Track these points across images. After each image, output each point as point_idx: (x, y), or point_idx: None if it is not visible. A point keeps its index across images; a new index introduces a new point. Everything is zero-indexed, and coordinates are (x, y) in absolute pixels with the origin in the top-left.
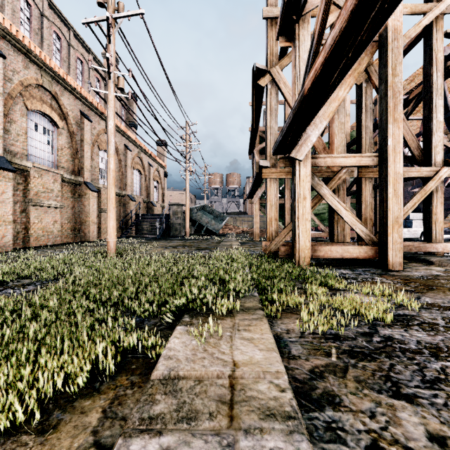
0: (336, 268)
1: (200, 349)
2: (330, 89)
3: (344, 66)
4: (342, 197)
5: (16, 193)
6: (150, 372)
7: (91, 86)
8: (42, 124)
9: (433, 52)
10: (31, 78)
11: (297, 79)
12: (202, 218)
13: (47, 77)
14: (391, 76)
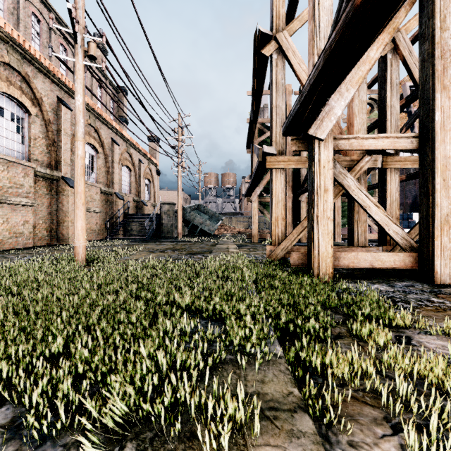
0: (366, 281)
1: None
2: None
3: None
4: None
5: None
6: None
7: (53, 52)
8: (10, 109)
9: None
10: None
11: (315, 34)
12: (196, 218)
13: (15, 55)
14: (440, 31)
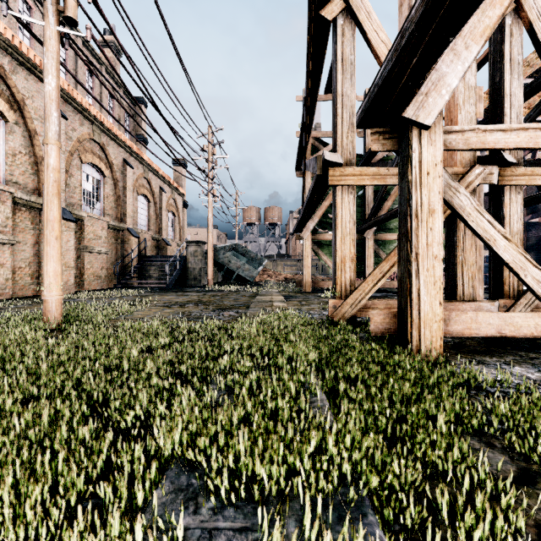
0: (496, 360)
1: None
2: None
3: None
4: None
5: None
6: None
7: (10, 9)
8: None
9: None
10: None
11: None
12: (232, 261)
13: None
14: None
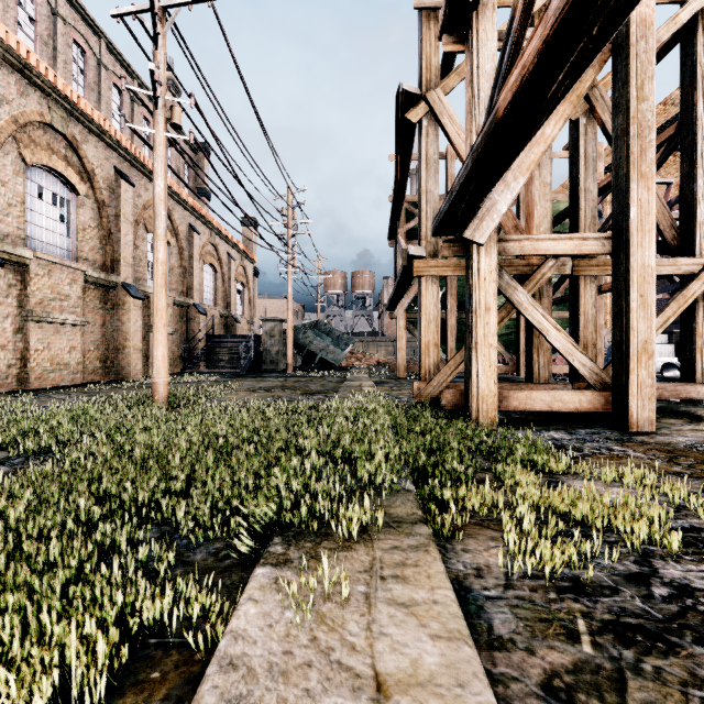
0: (541, 428)
1: (302, 634)
2: (547, 107)
3: (579, 56)
4: (546, 308)
5: (6, 301)
6: (189, 692)
7: (126, 121)
8: (51, 189)
9: (698, 66)
10: (31, 112)
11: (474, 106)
12: (314, 341)
13: (59, 111)
14: (636, 101)
